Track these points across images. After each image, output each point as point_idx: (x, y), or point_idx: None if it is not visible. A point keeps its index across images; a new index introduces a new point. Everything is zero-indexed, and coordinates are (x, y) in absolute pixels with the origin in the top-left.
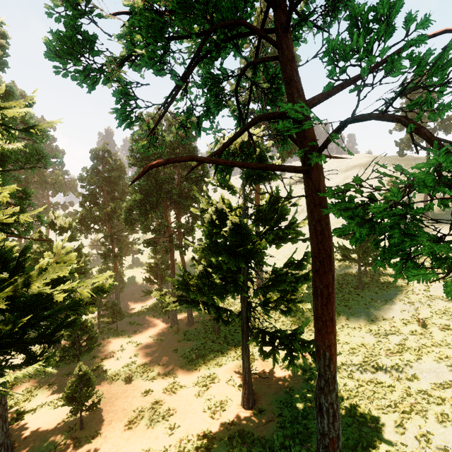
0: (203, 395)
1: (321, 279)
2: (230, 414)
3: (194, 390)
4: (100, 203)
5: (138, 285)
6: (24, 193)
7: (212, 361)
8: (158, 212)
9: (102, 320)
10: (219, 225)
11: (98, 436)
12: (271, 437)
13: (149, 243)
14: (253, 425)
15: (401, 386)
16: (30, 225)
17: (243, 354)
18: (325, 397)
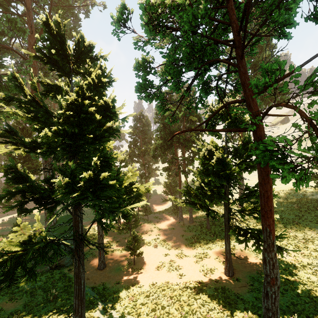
0: (199, 263)
1: (263, 187)
2: (216, 277)
3: (193, 259)
4: (138, 146)
5: (158, 196)
6: None
7: (205, 245)
8: (171, 150)
9: (139, 214)
10: (209, 158)
11: (142, 269)
12: (244, 295)
13: (166, 169)
14: (231, 285)
15: None
16: None
17: (225, 241)
18: (267, 254)
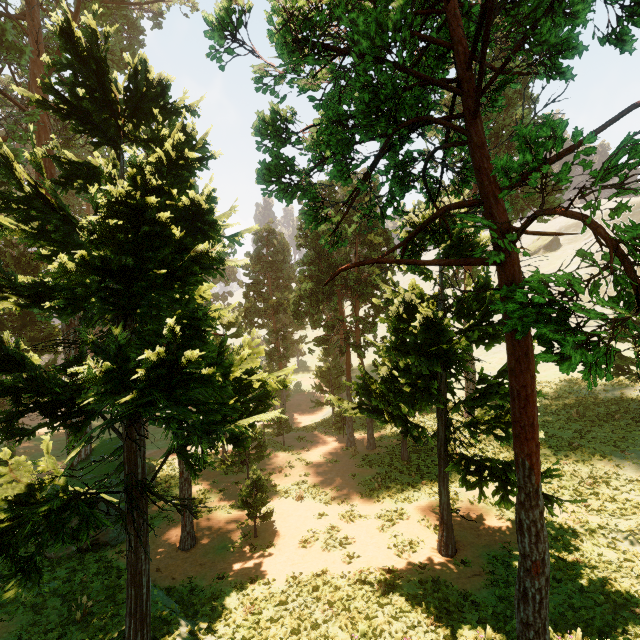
0: (388, 530)
1: (517, 379)
2: (422, 558)
3: (376, 522)
4: (265, 293)
5: (305, 395)
6: None
7: (400, 494)
8: (332, 303)
9: (266, 432)
10: (407, 320)
11: (272, 547)
12: (476, 592)
13: (320, 341)
14: (452, 575)
15: None
16: None
17: (440, 485)
18: (526, 513)
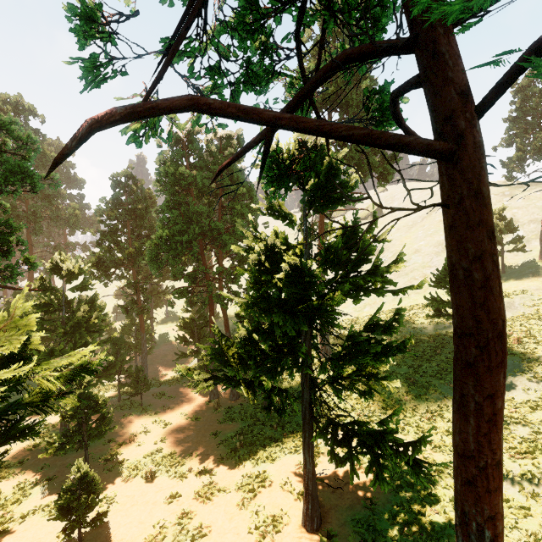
0: (249, 505)
1: (480, 382)
2: (286, 539)
3: (237, 496)
4: (122, 242)
5: (172, 344)
6: (7, 226)
7: (262, 452)
8: (191, 252)
9: (124, 390)
10: (270, 270)
11: None
12: None
13: (181, 293)
14: None
15: (540, 508)
16: (15, 270)
17: (304, 452)
18: None
